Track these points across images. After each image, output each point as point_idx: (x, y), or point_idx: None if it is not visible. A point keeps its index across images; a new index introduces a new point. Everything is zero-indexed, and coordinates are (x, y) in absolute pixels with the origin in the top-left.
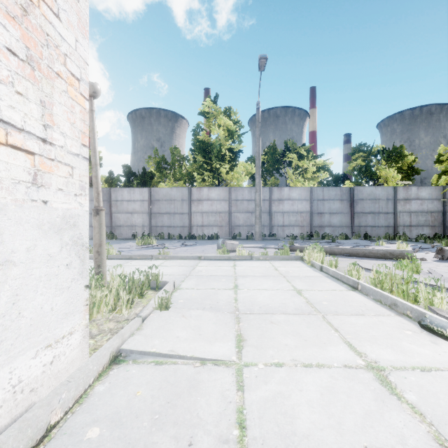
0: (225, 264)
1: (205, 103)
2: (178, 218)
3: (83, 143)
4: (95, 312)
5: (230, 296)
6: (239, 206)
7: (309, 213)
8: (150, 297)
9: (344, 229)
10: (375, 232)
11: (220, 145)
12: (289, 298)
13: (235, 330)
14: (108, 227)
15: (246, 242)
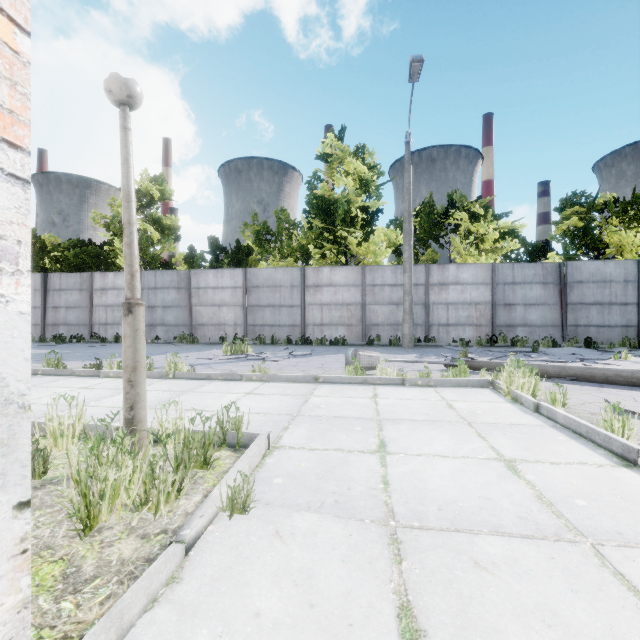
0: (359, 394)
1: (326, 141)
2: (285, 312)
3: (9, 139)
4: (105, 511)
5: (373, 471)
6: (377, 295)
7: (490, 304)
8: (221, 468)
9: (548, 331)
10: (604, 336)
11: (348, 202)
12: (496, 483)
13: (394, 589)
14: (186, 327)
15: (388, 350)
